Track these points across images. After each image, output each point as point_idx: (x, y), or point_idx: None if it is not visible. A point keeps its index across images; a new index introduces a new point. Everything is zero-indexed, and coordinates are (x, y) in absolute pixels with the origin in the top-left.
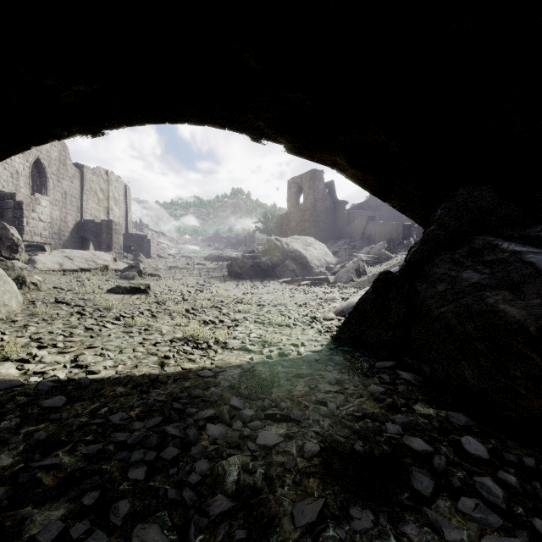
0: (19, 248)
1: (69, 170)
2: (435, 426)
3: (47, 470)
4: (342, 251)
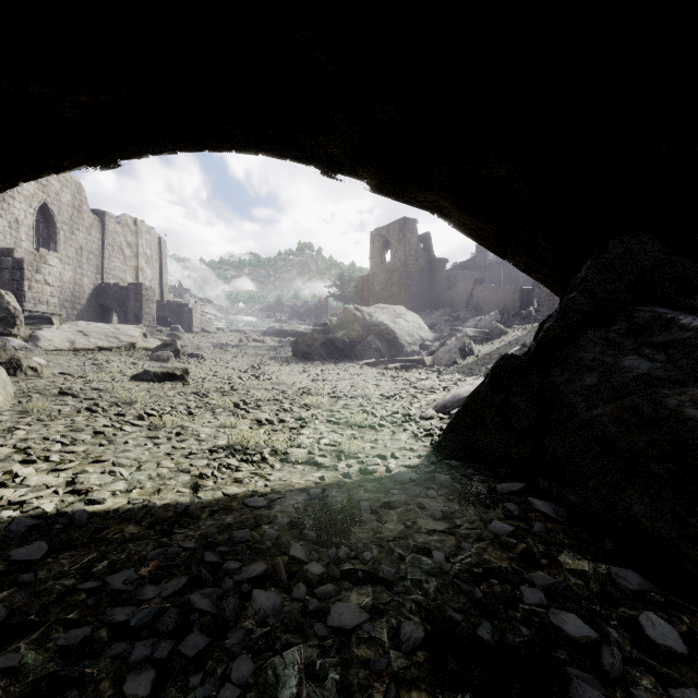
0: (17, 320)
1: (85, 218)
2: (595, 591)
3: None
4: (441, 323)
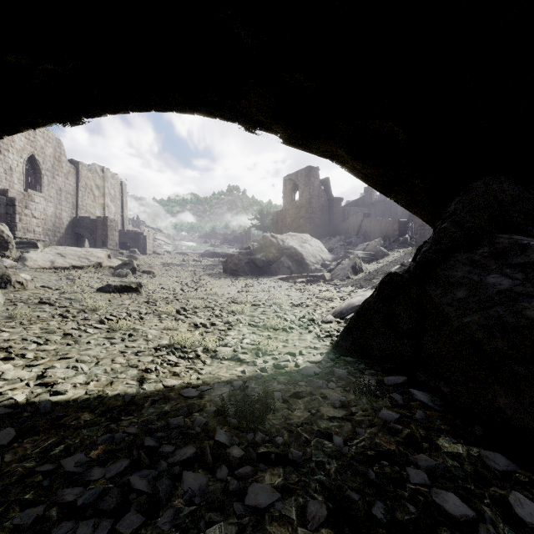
0: (10, 245)
1: (64, 167)
2: (469, 472)
3: None
4: (338, 247)
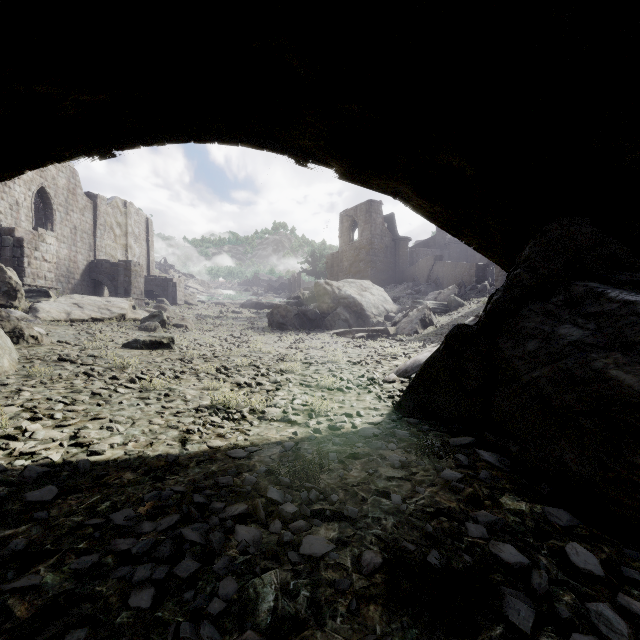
0: (18, 294)
1: (79, 201)
2: (530, 527)
3: (21, 594)
4: (404, 296)
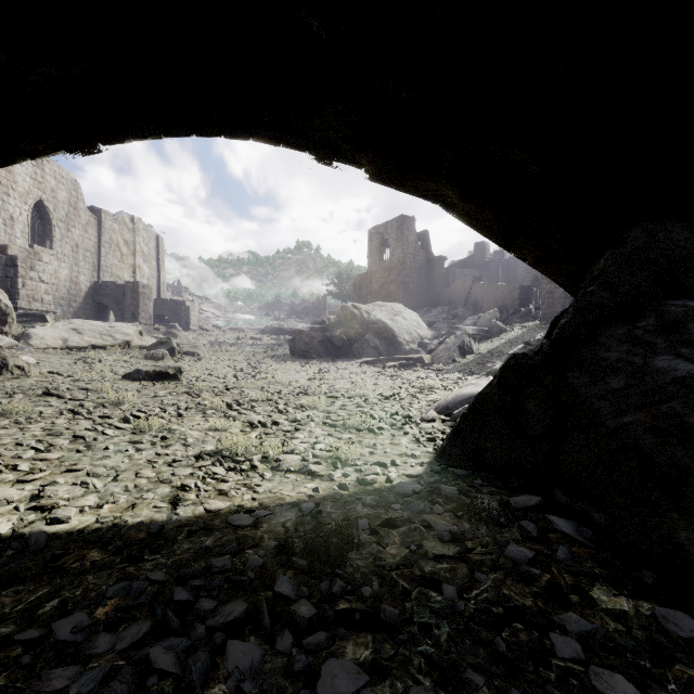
0: (9, 318)
1: (81, 216)
2: (640, 640)
3: None
4: (439, 321)
